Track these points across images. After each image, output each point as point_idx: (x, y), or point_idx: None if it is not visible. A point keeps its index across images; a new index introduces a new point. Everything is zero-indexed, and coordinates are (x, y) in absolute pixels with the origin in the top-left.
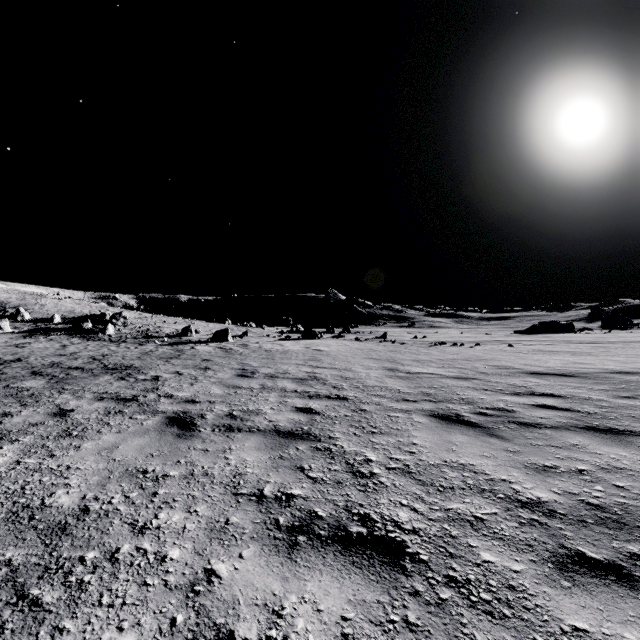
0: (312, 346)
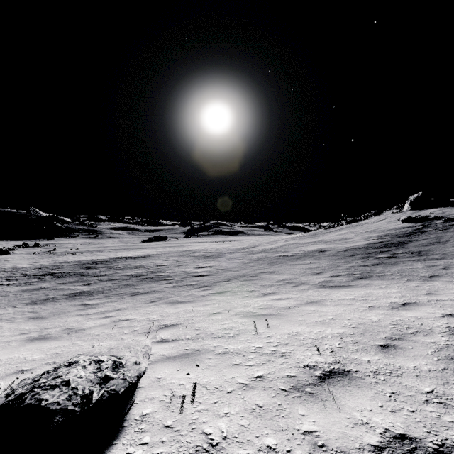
0: (5, 259)
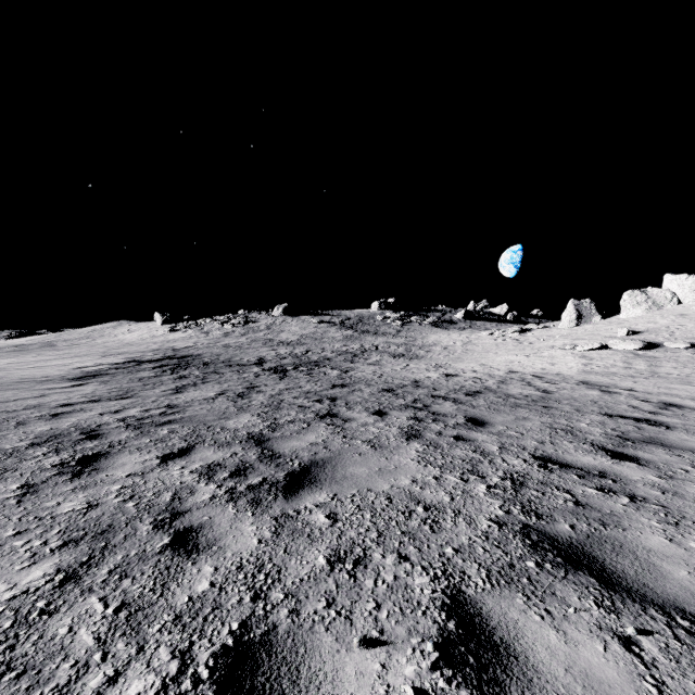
0: None
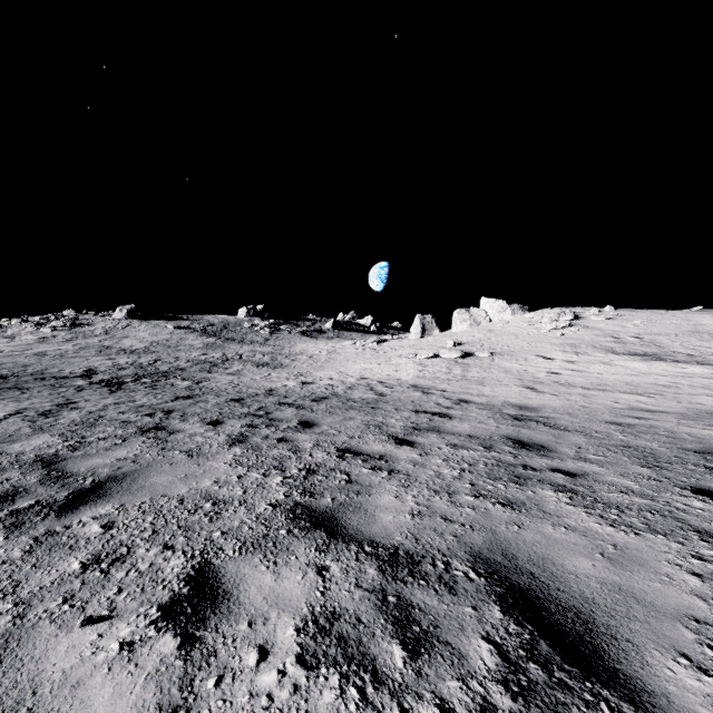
0: None
